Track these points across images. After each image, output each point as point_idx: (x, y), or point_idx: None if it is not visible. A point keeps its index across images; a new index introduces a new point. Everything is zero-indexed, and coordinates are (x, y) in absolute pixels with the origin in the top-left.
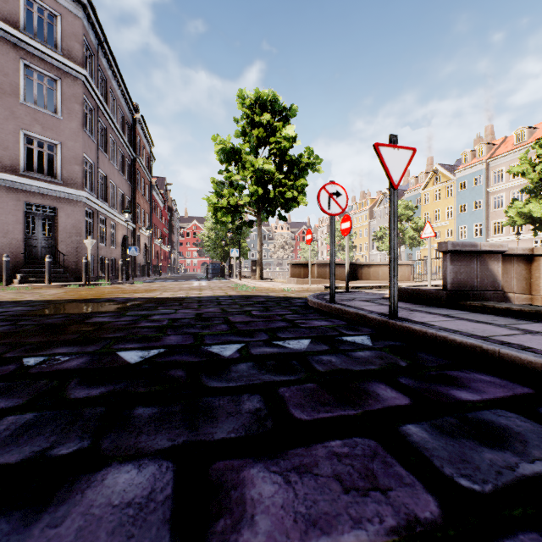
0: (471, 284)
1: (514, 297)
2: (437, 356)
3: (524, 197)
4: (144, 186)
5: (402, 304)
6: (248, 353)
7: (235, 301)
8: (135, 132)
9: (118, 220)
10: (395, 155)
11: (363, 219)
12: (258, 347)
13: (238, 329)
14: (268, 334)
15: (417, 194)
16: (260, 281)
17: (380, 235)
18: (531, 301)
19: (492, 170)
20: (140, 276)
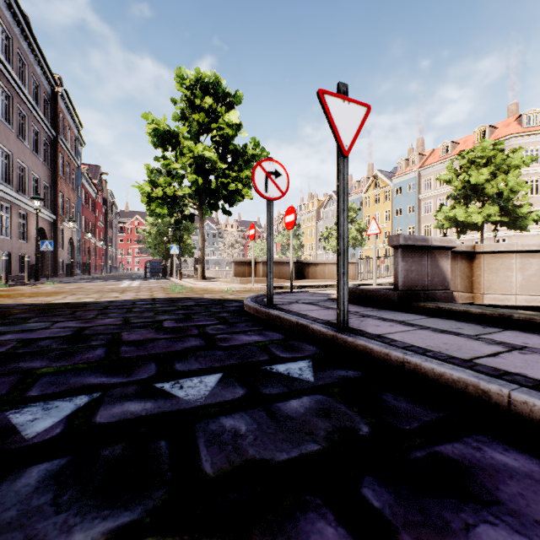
0: (422, 282)
1: (458, 296)
2: (412, 402)
3: (448, 204)
4: (69, 172)
5: (351, 307)
6: (85, 422)
7: (153, 307)
8: (55, 108)
9: (30, 209)
10: (345, 110)
11: (311, 220)
12: (119, 401)
13: (117, 357)
14: (161, 364)
15: (360, 197)
16: (201, 281)
17: (327, 234)
18: (473, 300)
19: (423, 178)
20: (63, 276)
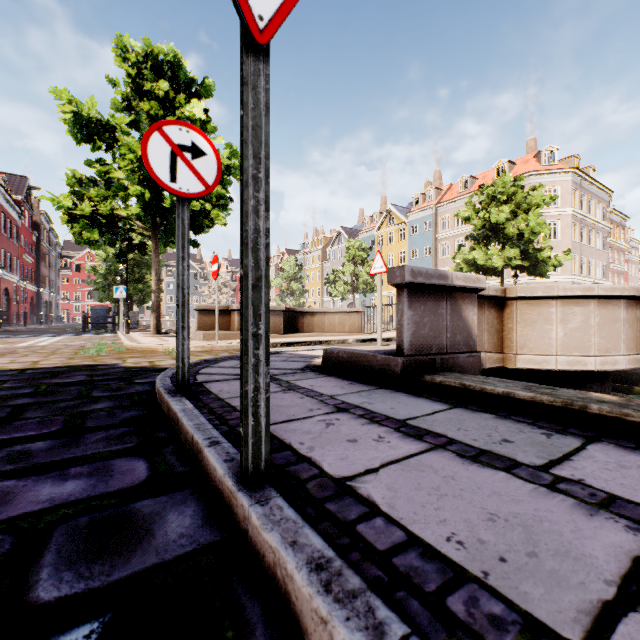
0: (439, 342)
1: (486, 358)
2: None
3: (467, 246)
4: None
5: (329, 384)
6: None
7: None
8: None
9: None
10: None
11: (316, 260)
12: None
13: None
14: None
15: (372, 235)
16: (153, 336)
17: (333, 278)
18: (503, 363)
19: (440, 216)
20: None
